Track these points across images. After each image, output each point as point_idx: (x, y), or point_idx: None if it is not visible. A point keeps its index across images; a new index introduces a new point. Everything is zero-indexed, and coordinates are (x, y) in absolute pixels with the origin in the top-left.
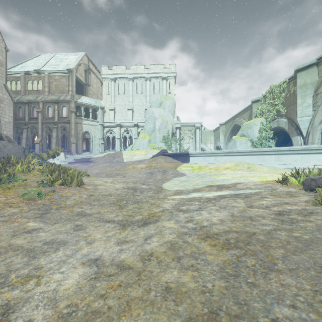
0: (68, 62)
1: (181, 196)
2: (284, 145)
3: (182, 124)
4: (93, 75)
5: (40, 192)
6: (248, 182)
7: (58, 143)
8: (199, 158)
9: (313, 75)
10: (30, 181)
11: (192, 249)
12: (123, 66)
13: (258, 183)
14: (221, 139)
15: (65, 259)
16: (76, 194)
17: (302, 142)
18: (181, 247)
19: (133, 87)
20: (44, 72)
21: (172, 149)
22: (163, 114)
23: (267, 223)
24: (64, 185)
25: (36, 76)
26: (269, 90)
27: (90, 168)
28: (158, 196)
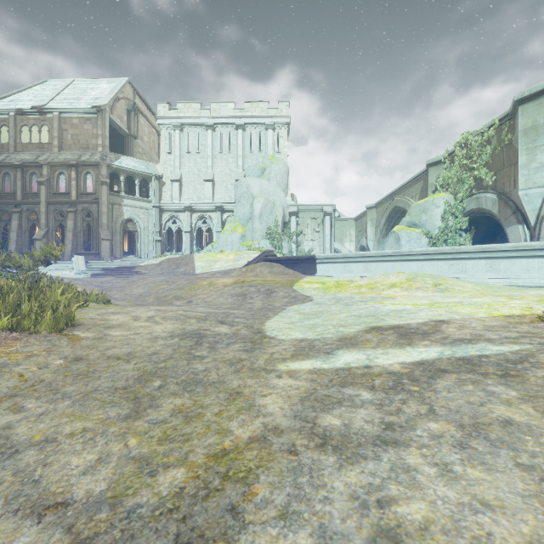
0: (96, 95)
1: (313, 362)
2: (487, 242)
3: (300, 207)
4: (144, 120)
5: None
6: (462, 319)
7: (77, 239)
8: (335, 267)
9: None
10: None
11: None
12: (195, 103)
13: (491, 322)
14: (369, 234)
15: None
16: (35, 357)
17: (527, 236)
18: None
19: (214, 142)
20: (51, 110)
21: (284, 250)
22: (268, 190)
23: None
24: (21, 331)
25: (38, 119)
26: (461, 142)
27: (130, 285)
28: (253, 361)
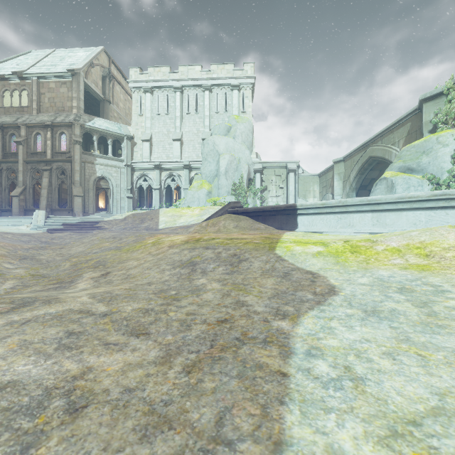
0: (72, 61)
1: None
2: None
3: (265, 164)
4: (119, 88)
5: None
6: None
7: (52, 196)
8: (325, 219)
9: None
10: None
11: None
12: (164, 67)
13: None
14: (336, 188)
15: None
16: None
17: None
18: None
19: (182, 103)
20: (30, 76)
21: (249, 206)
22: (233, 148)
23: None
24: None
25: (18, 84)
26: None
27: (75, 241)
28: None
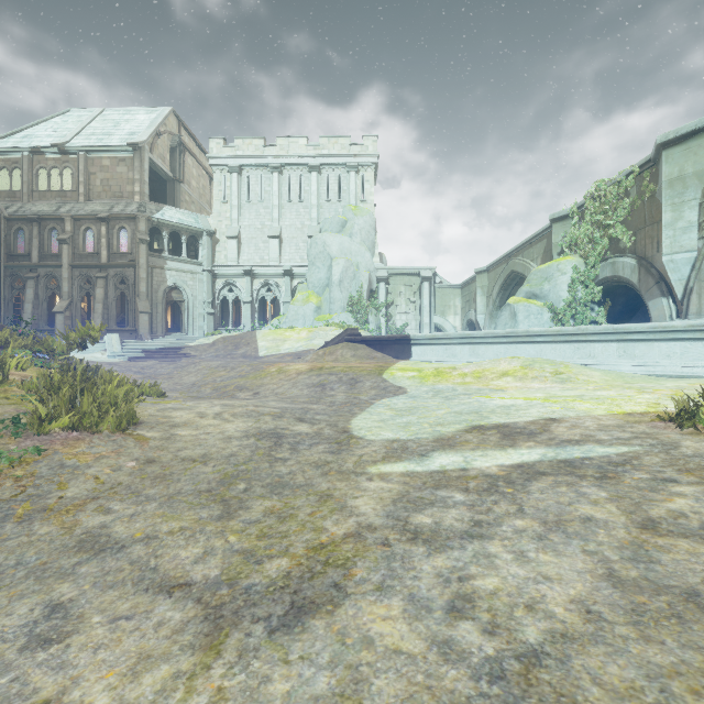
0: (132, 128)
1: (406, 465)
2: (625, 318)
3: (391, 271)
4: (191, 160)
5: None
6: (577, 417)
7: (109, 312)
8: (434, 349)
9: (701, 156)
10: None
11: None
12: (257, 138)
13: (607, 421)
14: (478, 305)
15: None
16: (105, 458)
17: (673, 312)
18: None
19: (281, 187)
20: (75, 149)
21: (370, 326)
22: (350, 249)
23: None
24: (81, 430)
25: (59, 159)
26: (592, 192)
27: (179, 371)
28: (341, 463)
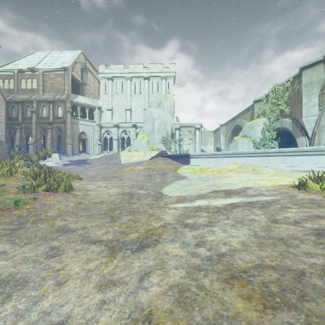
0: (63, 60)
1: (184, 204)
2: (287, 146)
3: (181, 125)
4: (90, 74)
5: (18, 200)
6: (258, 186)
7: (53, 144)
8: (200, 160)
9: (320, 73)
10: (10, 186)
11: (214, 306)
12: (120, 64)
13: (270, 188)
14: (221, 140)
15: (9, 324)
16: (61, 202)
17: (307, 143)
18: (196, 299)
19: (131, 87)
20: (38, 70)
21: (172, 150)
22: (162, 115)
23: (313, 252)
24: (50, 191)
25: (31, 74)
26: (272, 89)
27: (86, 170)
28: (158, 204)
